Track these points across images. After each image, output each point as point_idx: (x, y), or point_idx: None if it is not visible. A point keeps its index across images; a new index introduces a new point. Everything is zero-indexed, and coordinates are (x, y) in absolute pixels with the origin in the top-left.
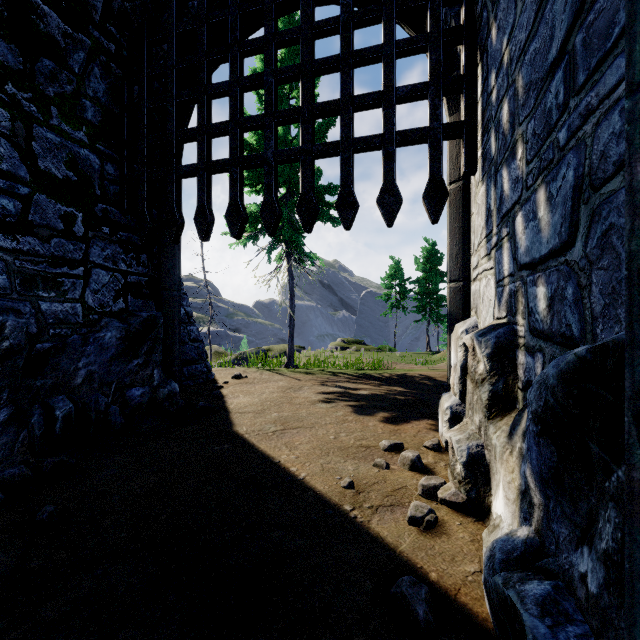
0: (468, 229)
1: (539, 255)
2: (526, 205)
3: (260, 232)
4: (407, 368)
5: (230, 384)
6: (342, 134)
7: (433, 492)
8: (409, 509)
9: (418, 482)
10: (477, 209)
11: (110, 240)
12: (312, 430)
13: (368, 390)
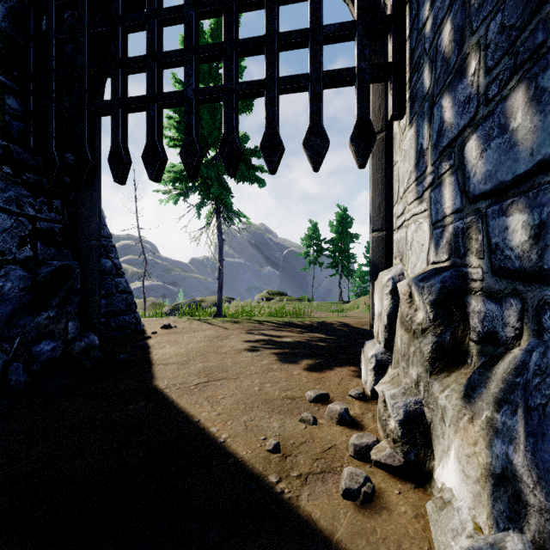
0: (391, 179)
1: (513, 175)
2: (486, 122)
3: (190, 189)
4: (324, 316)
5: (158, 334)
6: (267, 72)
7: (366, 452)
8: (343, 479)
9: (348, 439)
10: (403, 155)
11: (13, 181)
12: (236, 381)
13: (291, 337)
